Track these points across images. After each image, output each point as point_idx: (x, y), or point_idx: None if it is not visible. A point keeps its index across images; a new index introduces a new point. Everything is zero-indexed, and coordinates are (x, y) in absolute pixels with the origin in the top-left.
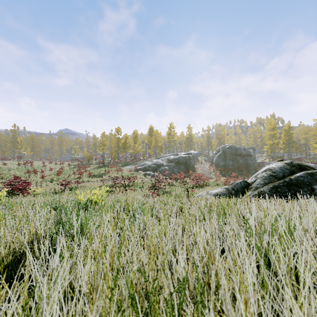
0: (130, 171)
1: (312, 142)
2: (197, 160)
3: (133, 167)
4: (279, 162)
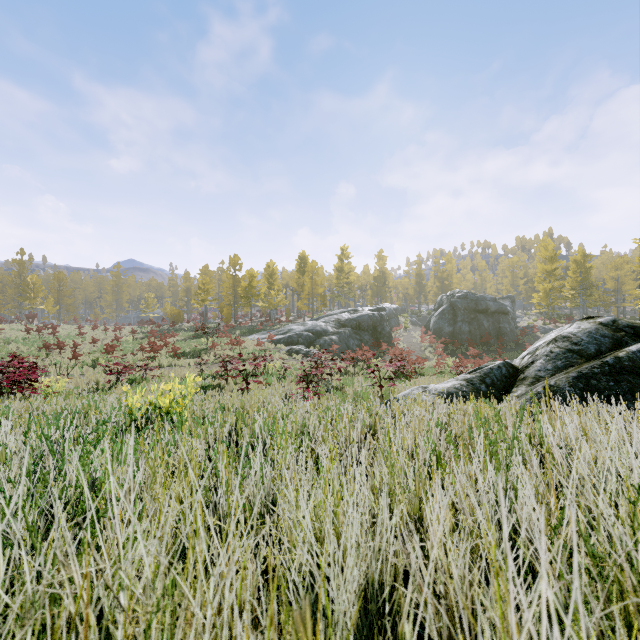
0: (259, 344)
1: (630, 287)
2: (398, 322)
3: (266, 336)
4: (584, 321)
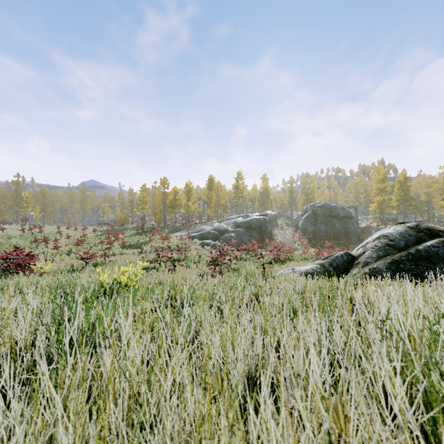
0: (181, 239)
1: (437, 199)
2: (276, 224)
3: (186, 233)
4: (398, 225)
